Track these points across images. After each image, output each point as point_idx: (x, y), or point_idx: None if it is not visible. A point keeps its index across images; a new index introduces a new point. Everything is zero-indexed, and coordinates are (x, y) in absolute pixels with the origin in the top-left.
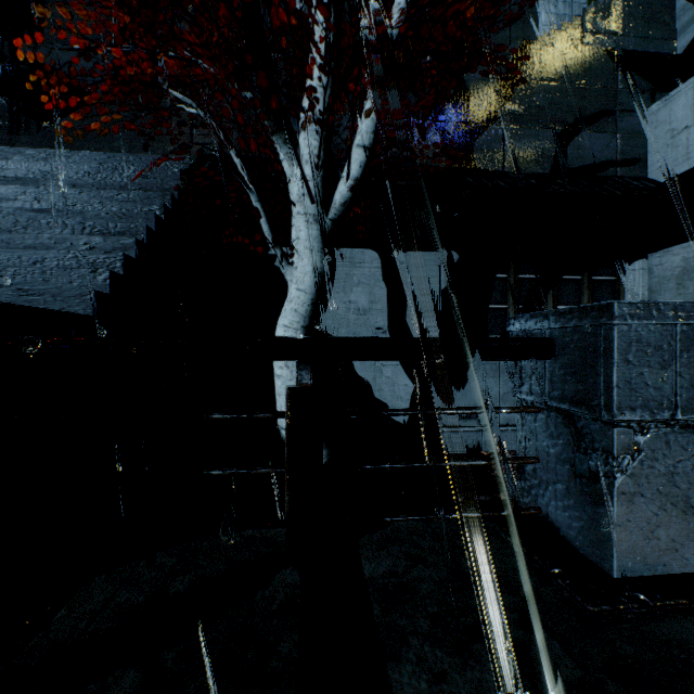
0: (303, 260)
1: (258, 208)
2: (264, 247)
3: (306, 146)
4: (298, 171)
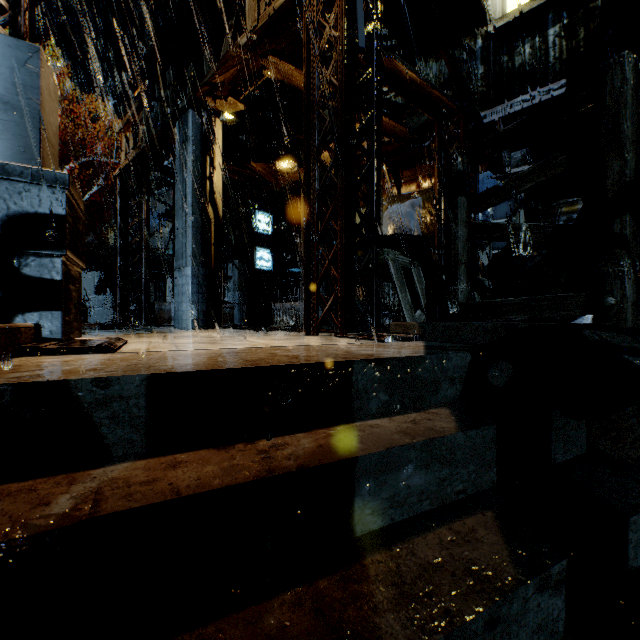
0: None
1: None
2: None
3: None
4: None
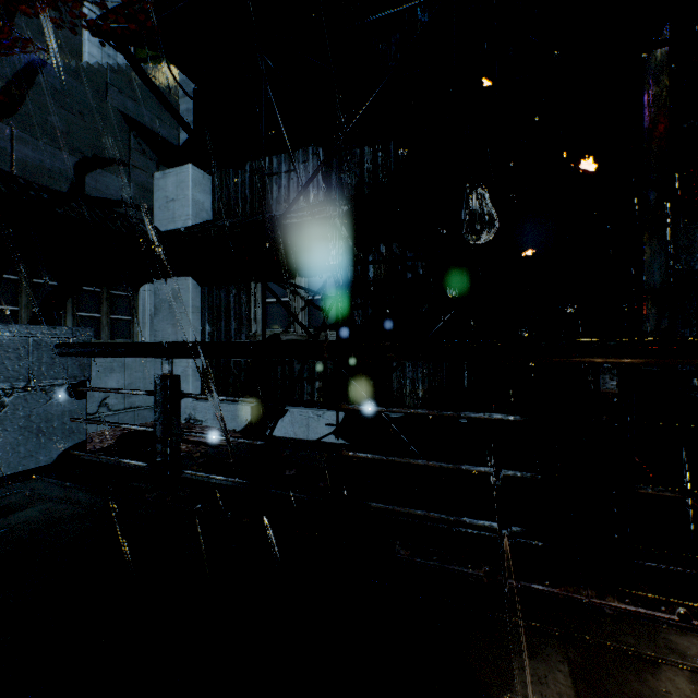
0: None
1: None
2: None
3: None
4: None
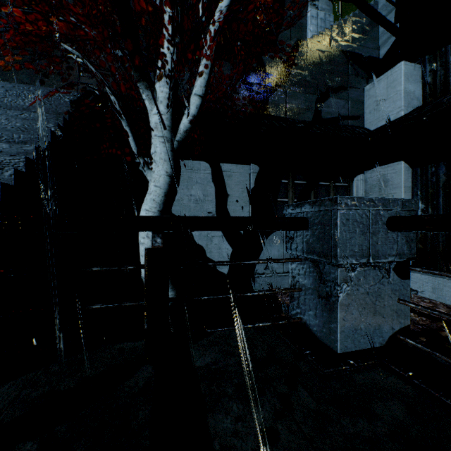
0: (158, 167)
1: (127, 130)
2: (132, 157)
3: (161, 92)
4: (155, 108)
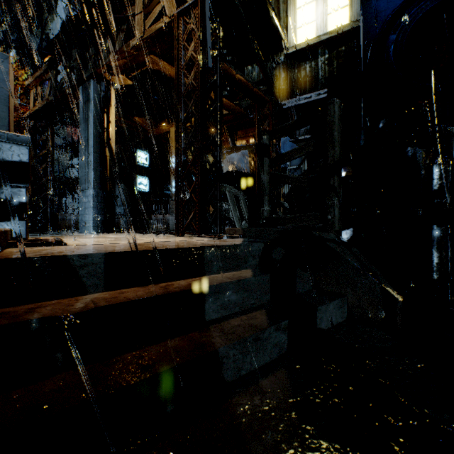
0: None
1: None
2: None
3: None
4: None
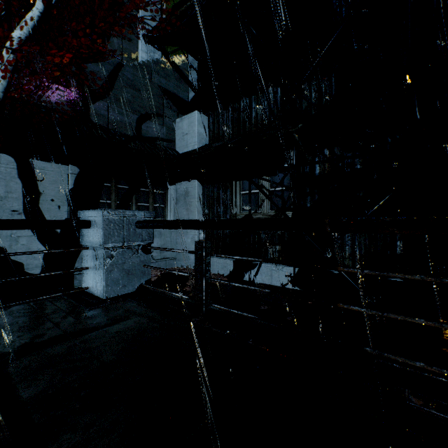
0: None
1: None
2: None
3: None
4: None
